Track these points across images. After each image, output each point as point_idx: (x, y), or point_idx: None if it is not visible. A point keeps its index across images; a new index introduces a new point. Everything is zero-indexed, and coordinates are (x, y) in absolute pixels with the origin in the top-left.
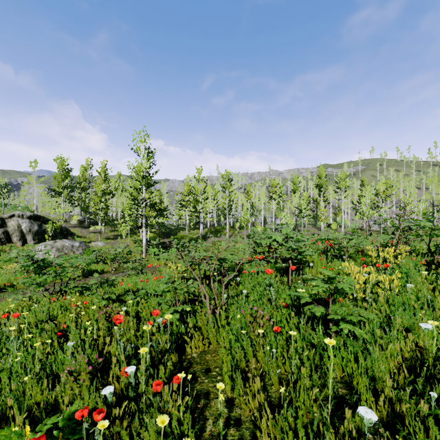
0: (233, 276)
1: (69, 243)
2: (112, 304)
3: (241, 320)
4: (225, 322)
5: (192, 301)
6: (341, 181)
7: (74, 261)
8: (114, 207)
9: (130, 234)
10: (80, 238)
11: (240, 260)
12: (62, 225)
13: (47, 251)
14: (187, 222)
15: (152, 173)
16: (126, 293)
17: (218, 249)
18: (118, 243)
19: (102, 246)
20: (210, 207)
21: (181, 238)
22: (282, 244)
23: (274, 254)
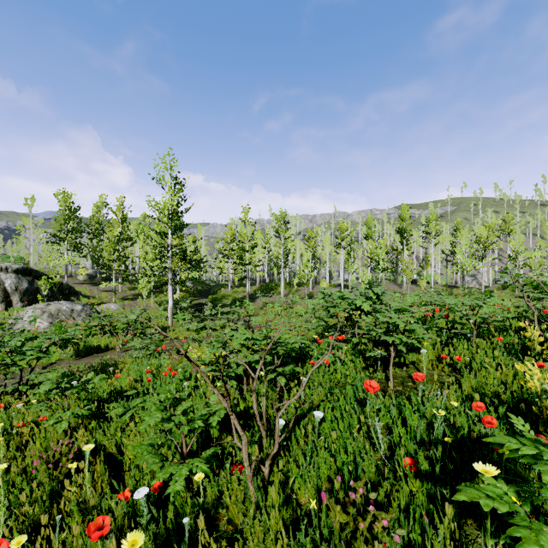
0: (298, 396)
1: (68, 306)
2: (88, 421)
3: (314, 486)
4: (282, 497)
5: (222, 422)
6: (430, 223)
7: (37, 343)
8: (137, 258)
9: (155, 292)
10: (88, 299)
11: (304, 340)
12: (62, 282)
13: (34, 318)
14: (230, 277)
15: (181, 211)
16: (115, 400)
17: (271, 314)
18: (138, 304)
19: (111, 311)
20: (260, 257)
21: (222, 298)
22: (367, 313)
23: (356, 328)
